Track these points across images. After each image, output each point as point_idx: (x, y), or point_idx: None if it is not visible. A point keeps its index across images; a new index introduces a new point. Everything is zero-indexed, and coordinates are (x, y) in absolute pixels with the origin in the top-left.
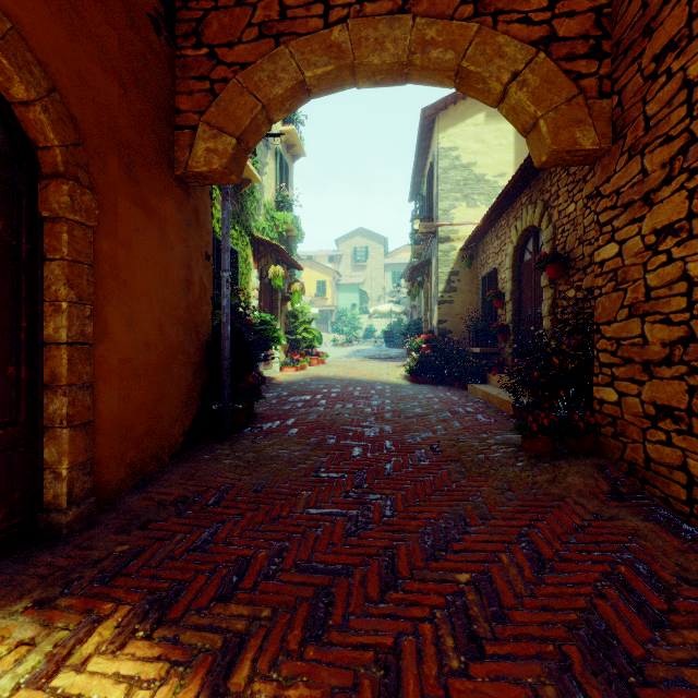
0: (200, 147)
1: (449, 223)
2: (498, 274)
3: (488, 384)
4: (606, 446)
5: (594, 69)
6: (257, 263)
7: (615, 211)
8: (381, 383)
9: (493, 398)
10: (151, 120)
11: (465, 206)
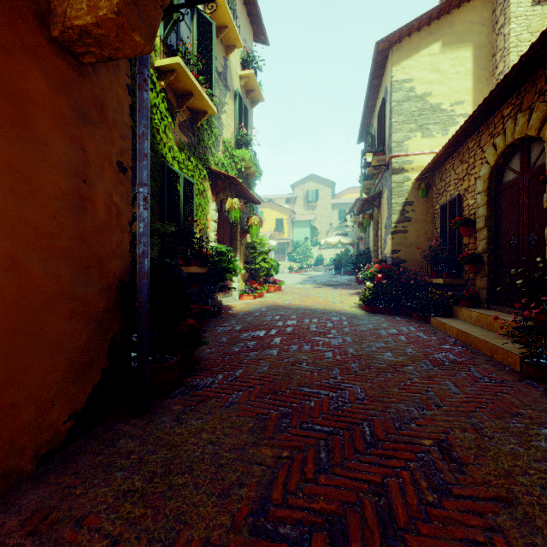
0: None
1: (404, 153)
2: (464, 200)
3: (454, 318)
4: None
5: None
6: (215, 196)
7: None
8: (336, 313)
9: (477, 341)
10: None
11: (419, 137)
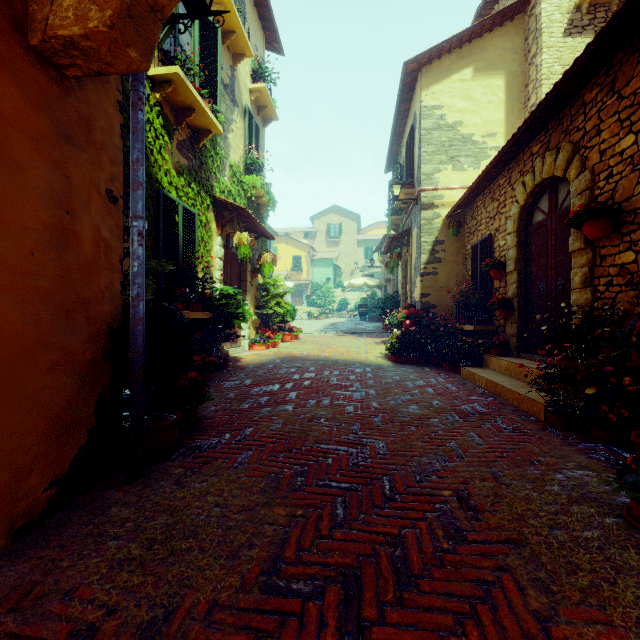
0: None
1: (434, 187)
2: (495, 241)
3: (485, 367)
4: None
5: None
6: (221, 229)
7: None
8: (360, 364)
9: (505, 391)
10: None
11: (450, 169)
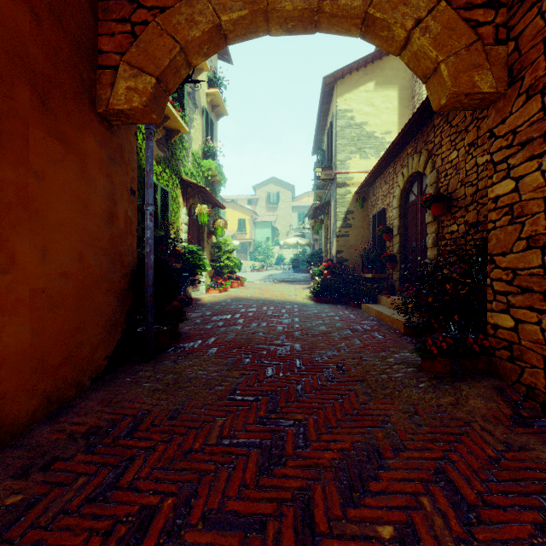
0: (120, 86)
1: (346, 171)
2: (387, 213)
3: (378, 304)
4: (501, 368)
5: (491, 17)
6: (186, 202)
7: (511, 149)
8: (290, 303)
9: (385, 317)
10: (69, 55)
11: (358, 158)
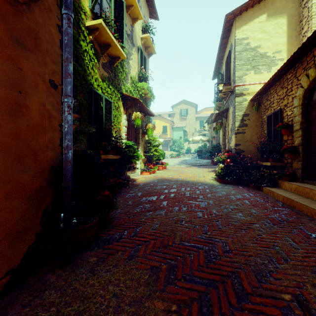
0: None
1: (243, 83)
2: (284, 112)
3: (278, 188)
4: None
5: None
6: (126, 111)
7: None
8: (201, 183)
9: (300, 205)
10: None
11: (253, 73)
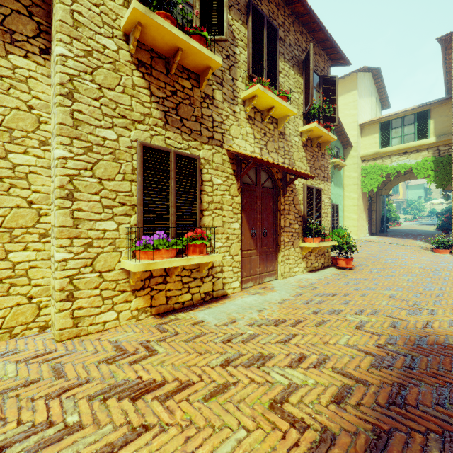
0: (383, 192)
1: None
2: None
3: None
4: None
5: None
6: None
7: None
8: (423, 230)
9: None
10: (377, 191)
11: None
